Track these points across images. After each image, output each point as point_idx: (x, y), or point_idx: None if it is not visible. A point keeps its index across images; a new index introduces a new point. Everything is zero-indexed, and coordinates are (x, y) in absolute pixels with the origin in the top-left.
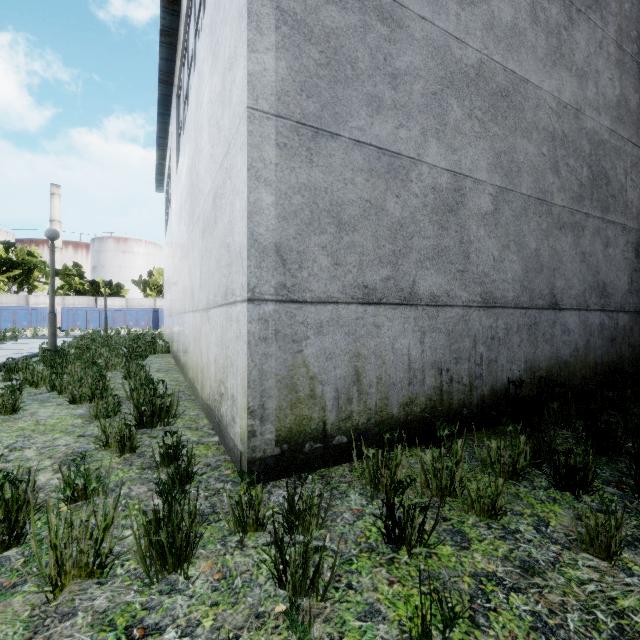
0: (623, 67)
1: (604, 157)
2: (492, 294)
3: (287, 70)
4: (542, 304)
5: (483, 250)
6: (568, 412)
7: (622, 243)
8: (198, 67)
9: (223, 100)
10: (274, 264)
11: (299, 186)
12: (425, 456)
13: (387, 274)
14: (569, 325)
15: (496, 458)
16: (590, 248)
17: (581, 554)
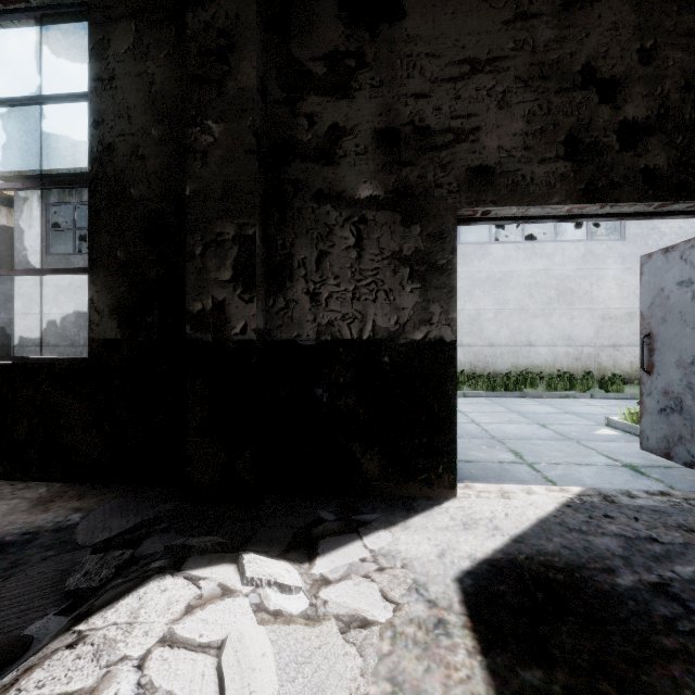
0: None
1: None
2: None
3: None
4: None
5: None
6: None
7: None
8: None
9: None
10: None
11: None
12: None
13: None
14: None
15: None
16: None
17: None
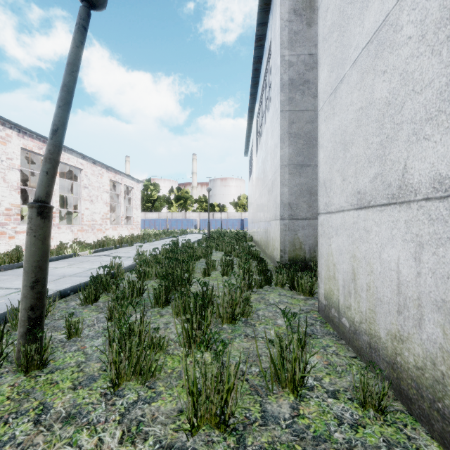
0: None
1: None
2: None
3: (292, 150)
4: None
5: None
6: None
7: None
8: (266, 127)
9: (274, 154)
10: (288, 208)
11: (296, 184)
12: None
13: None
14: None
15: None
16: None
17: None
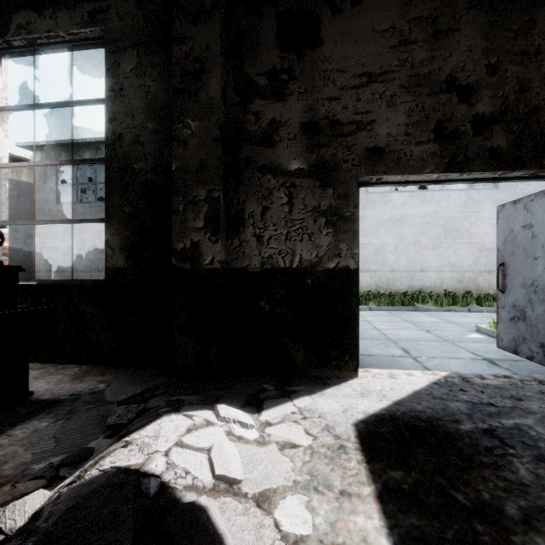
0: None
1: None
2: None
3: None
4: None
5: None
6: None
7: None
8: None
9: None
10: None
11: None
12: None
13: None
14: None
15: None
16: None
17: None
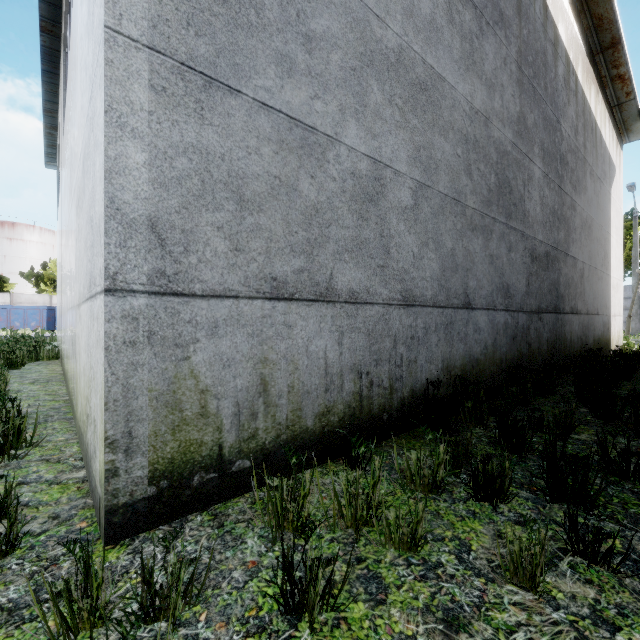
0: (522, 87)
1: (508, 167)
2: (412, 292)
3: None
4: (457, 303)
5: (403, 246)
6: (481, 410)
7: (521, 249)
8: (74, 2)
9: (88, 30)
10: (147, 244)
11: (185, 146)
12: (339, 480)
13: (300, 265)
14: (480, 324)
15: (416, 471)
16: (497, 251)
17: (506, 586)
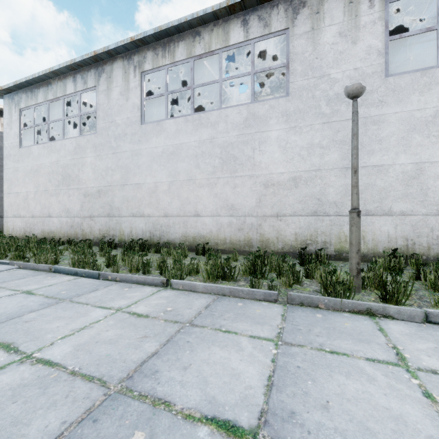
0: None
1: None
2: None
3: None
4: None
5: None
6: None
7: None
8: None
9: None
10: None
11: None
12: None
13: None
14: None
15: None
16: None
17: None
